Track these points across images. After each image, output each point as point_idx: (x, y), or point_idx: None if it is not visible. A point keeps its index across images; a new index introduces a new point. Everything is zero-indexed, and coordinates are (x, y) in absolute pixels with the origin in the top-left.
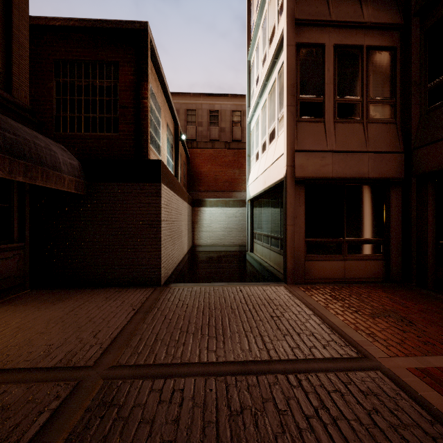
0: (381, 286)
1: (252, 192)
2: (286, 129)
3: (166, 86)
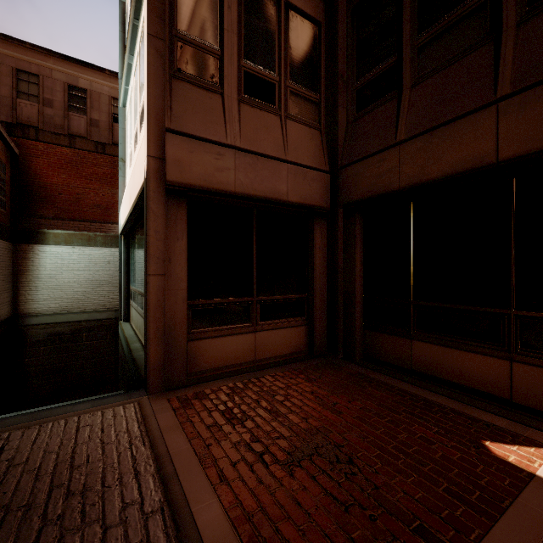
0: (303, 369)
1: (122, 218)
2: (148, 82)
3: None
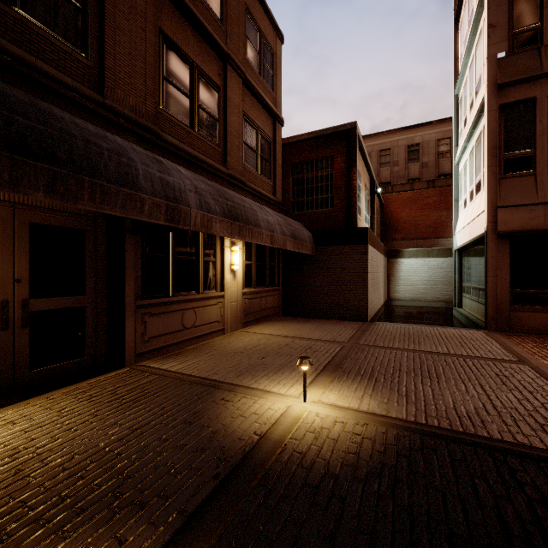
0: None
1: (459, 241)
2: (487, 189)
3: (366, 155)
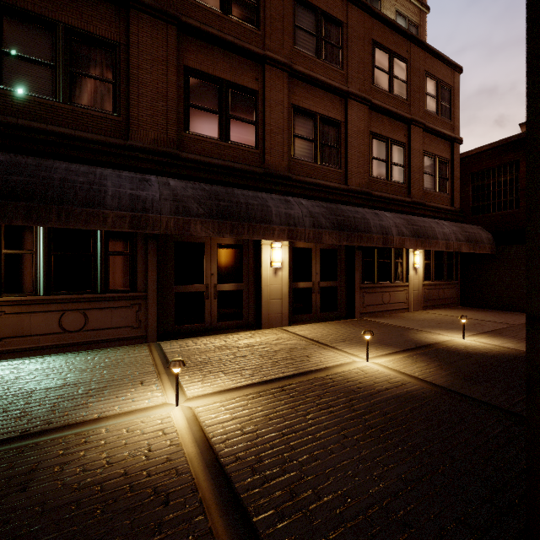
0: None
1: None
2: None
3: None
